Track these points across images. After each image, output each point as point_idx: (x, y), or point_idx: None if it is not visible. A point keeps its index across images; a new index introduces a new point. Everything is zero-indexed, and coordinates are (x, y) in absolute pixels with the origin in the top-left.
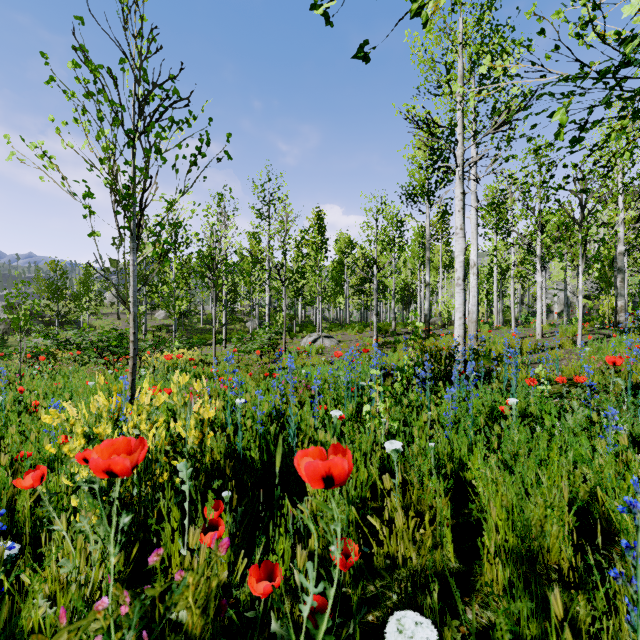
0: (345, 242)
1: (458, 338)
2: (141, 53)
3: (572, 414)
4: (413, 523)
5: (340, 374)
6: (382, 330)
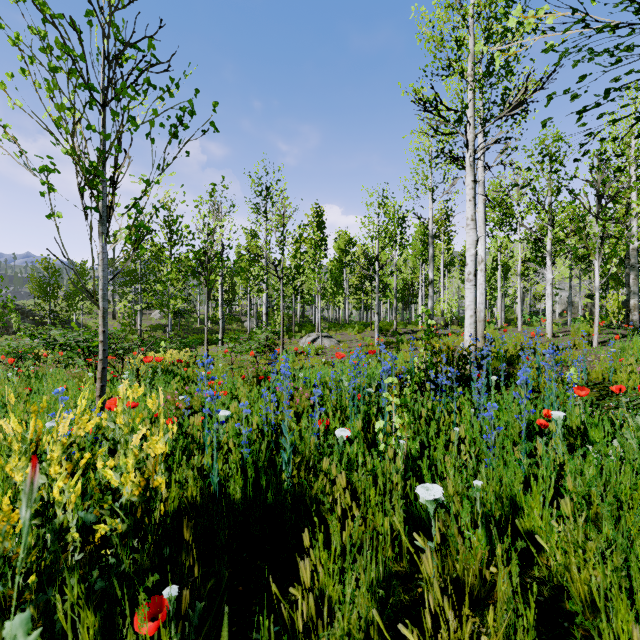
0: (345, 240)
1: (469, 338)
2: (110, 3)
3: (620, 428)
4: (471, 627)
5: (343, 379)
6: (383, 330)
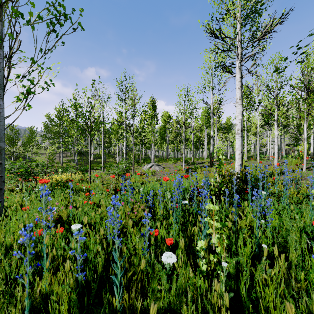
0: (166, 116)
1: (238, 166)
2: None
3: None
4: None
5: (167, 193)
6: (186, 162)
